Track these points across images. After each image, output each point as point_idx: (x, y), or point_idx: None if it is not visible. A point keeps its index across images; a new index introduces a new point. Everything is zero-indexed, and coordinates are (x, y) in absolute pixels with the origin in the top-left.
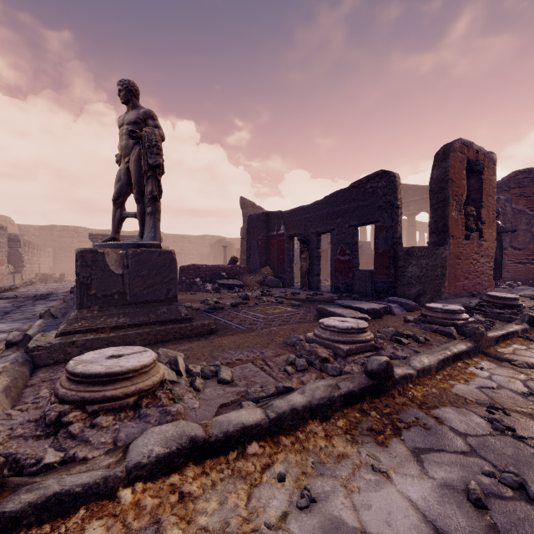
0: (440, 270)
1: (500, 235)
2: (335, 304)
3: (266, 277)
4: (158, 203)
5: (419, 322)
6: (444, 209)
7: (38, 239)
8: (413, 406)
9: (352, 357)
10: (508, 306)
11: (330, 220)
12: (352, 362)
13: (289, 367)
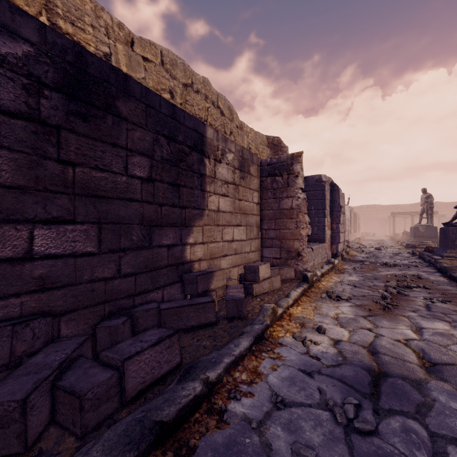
0: None
1: None
2: None
3: None
4: (432, 215)
5: None
6: None
7: None
8: None
9: None
10: None
11: None
12: None
13: None
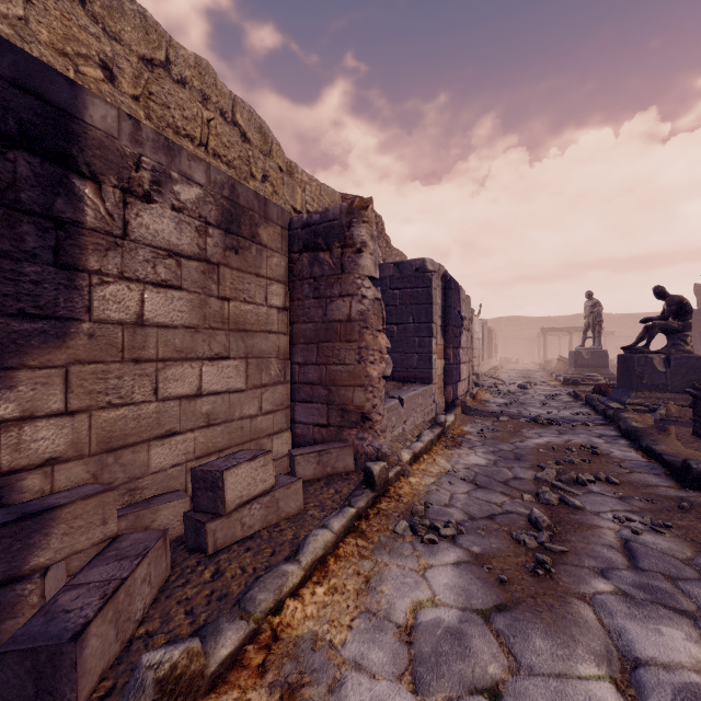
0: None
1: None
2: None
3: None
4: (600, 333)
5: None
6: None
7: None
8: None
9: None
10: None
11: None
12: None
13: None
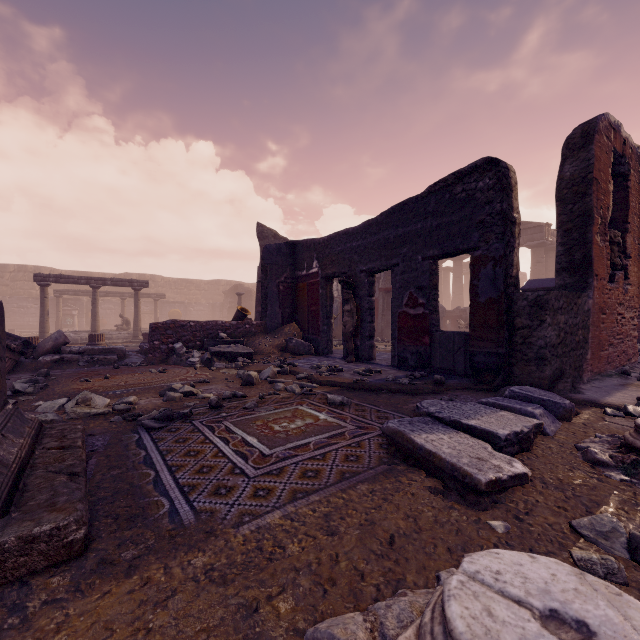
0: (582, 333)
1: None
2: (420, 412)
3: (290, 340)
4: None
5: (636, 471)
6: (584, 228)
7: None
8: None
9: None
10: None
11: (391, 250)
12: None
13: None
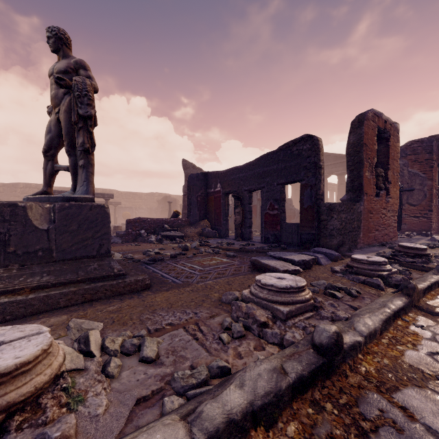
0: (357, 223)
1: (400, 194)
2: (267, 255)
3: (204, 229)
4: (90, 156)
5: (346, 273)
6: (359, 169)
7: (2, 194)
8: (371, 389)
9: (292, 320)
10: (418, 255)
11: (261, 179)
12: (293, 326)
13: (225, 334)
